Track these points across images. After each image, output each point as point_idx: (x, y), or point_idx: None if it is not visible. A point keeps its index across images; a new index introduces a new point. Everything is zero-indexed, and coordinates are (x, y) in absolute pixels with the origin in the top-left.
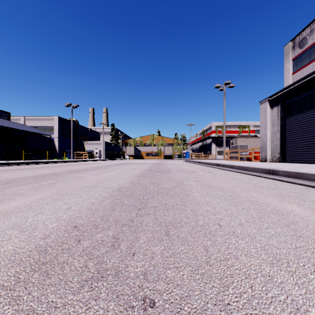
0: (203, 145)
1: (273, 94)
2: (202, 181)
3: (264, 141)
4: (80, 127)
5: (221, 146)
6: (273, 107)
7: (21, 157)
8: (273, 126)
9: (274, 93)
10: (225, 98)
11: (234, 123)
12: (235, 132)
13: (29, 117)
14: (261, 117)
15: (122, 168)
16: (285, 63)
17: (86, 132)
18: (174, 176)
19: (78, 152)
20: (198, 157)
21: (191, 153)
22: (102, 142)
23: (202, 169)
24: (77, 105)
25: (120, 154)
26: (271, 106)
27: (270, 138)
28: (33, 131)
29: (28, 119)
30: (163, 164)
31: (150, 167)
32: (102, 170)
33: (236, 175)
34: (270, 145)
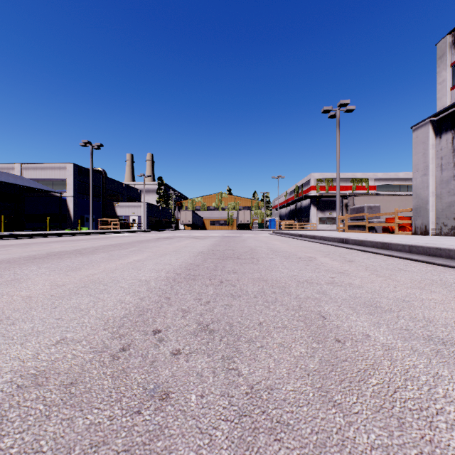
0: (297, 209)
1: (445, 108)
2: (387, 307)
3: (421, 198)
4: (109, 181)
5: (325, 211)
6: (443, 133)
7: (7, 227)
8: (443, 169)
9: (447, 106)
10: (338, 129)
11: (344, 175)
12: (346, 188)
13: (29, 165)
14: (414, 155)
15: (157, 248)
16: (438, 71)
17: (120, 188)
18: (274, 279)
19: (105, 219)
20: (289, 227)
21: (279, 221)
22: (142, 204)
23: (317, 249)
24: (100, 143)
25: (172, 223)
26: (438, 131)
27: (436, 191)
28: (32, 186)
29: (26, 168)
30: (237, 238)
31: (214, 244)
32: (111, 252)
33: (432, 271)
34: (435, 205)
